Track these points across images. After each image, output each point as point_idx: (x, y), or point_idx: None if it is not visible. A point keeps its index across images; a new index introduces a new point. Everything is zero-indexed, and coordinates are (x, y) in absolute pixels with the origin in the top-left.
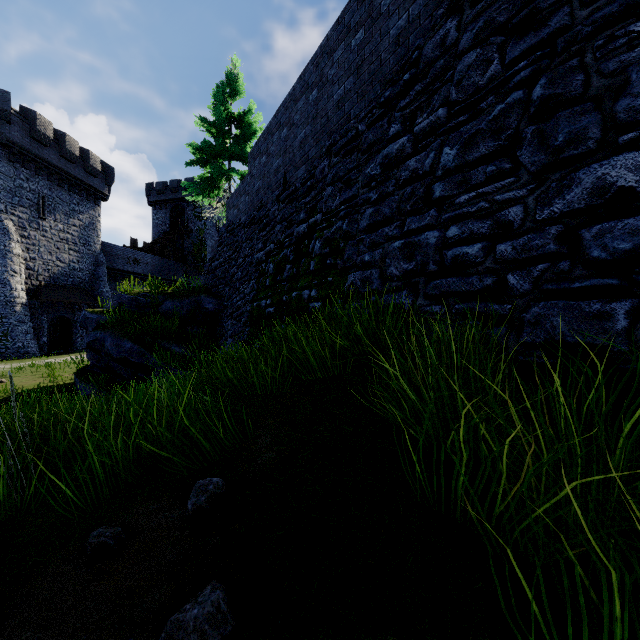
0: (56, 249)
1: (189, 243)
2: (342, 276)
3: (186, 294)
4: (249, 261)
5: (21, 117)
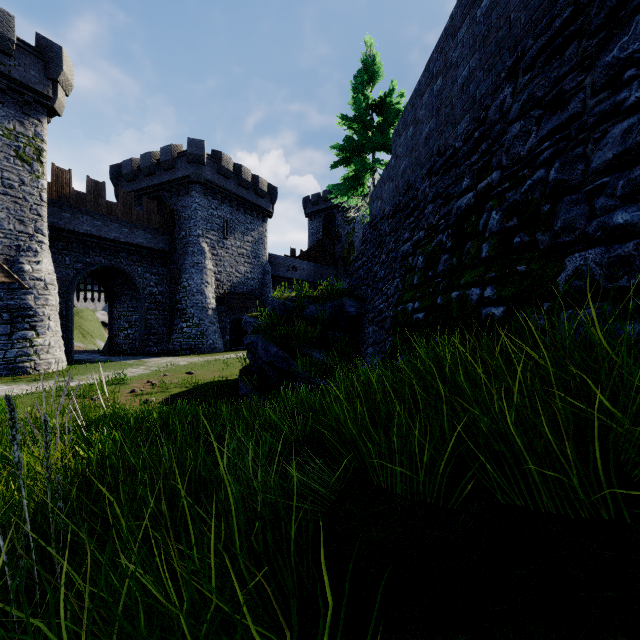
0: (235, 263)
1: (339, 248)
2: (549, 261)
3: (329, 297)
4: (393, 256)
5: (212, 159)
